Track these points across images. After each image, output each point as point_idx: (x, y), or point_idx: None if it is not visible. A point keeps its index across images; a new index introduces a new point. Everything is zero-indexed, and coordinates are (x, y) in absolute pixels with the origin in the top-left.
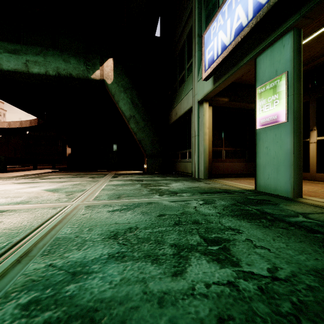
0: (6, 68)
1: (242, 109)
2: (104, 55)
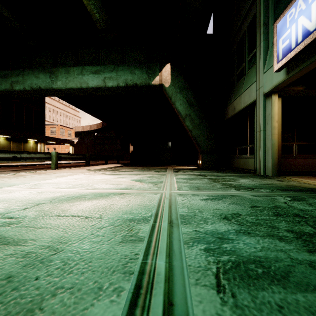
0: (91, 86)
1: None
2: (162, 62)
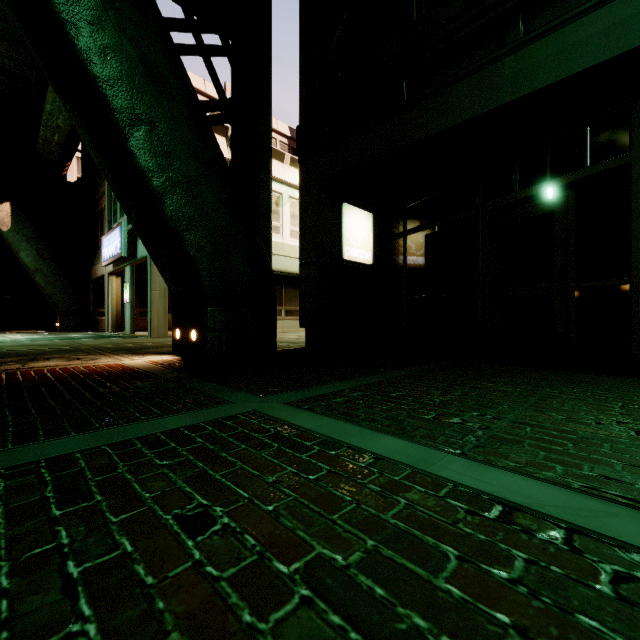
0: None
1: None
2: None
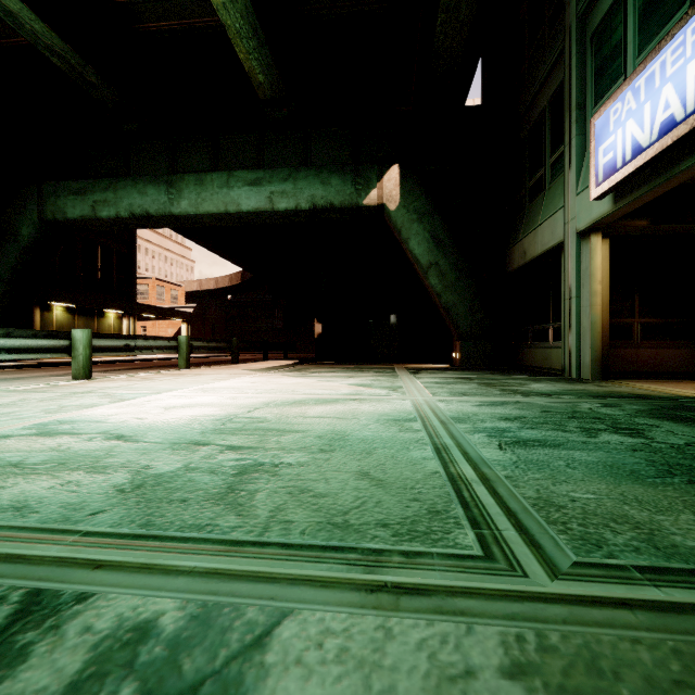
0: (245, 209)
1: (684, 235)
2: (384, 162)
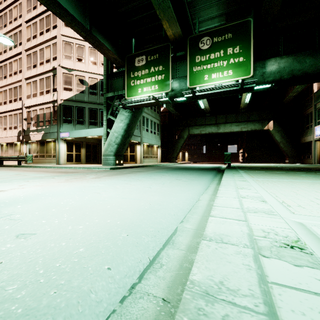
0: (235, 131)
1: None
2: (269, 120)
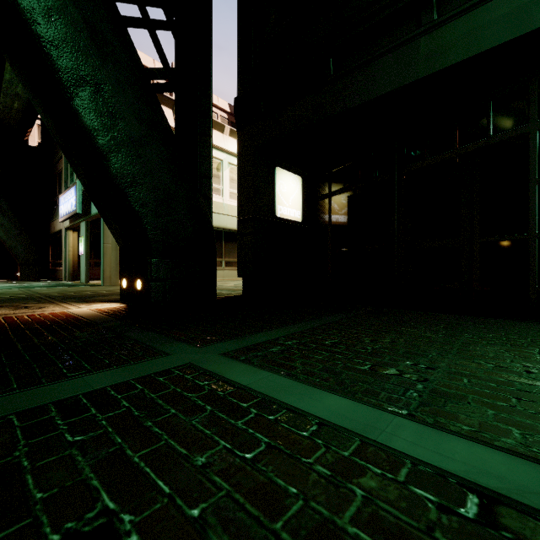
0: None
1: None
2: None
